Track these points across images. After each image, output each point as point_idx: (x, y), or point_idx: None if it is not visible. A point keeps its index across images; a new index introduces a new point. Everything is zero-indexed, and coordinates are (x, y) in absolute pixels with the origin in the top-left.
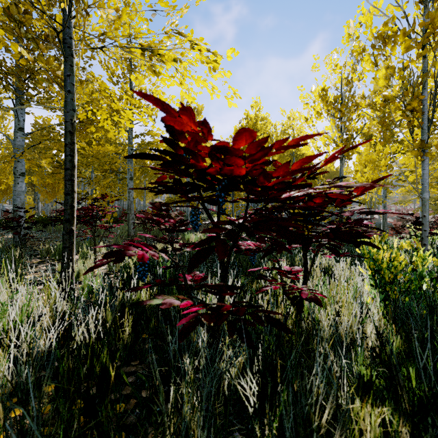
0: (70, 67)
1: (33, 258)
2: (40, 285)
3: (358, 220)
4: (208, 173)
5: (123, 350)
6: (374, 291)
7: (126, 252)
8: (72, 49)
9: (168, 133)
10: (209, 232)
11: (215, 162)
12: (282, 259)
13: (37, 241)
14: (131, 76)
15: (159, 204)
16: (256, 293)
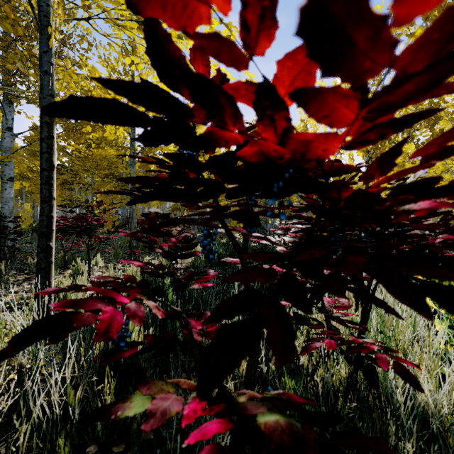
0: (47, 41)
1: (19, 274)
2: (17, 310)
3: (451, 240)
4: (239, 158)
5: (102, 428)
6: (449, 333)
7: (74, 317)
8: (49, 19)
9: (156, 71)
10: (241, 280)
11: (266, 125)
12: None
13: (29, 253)
14: (126, 59)
15: (155, 215)
16: (302, 354)
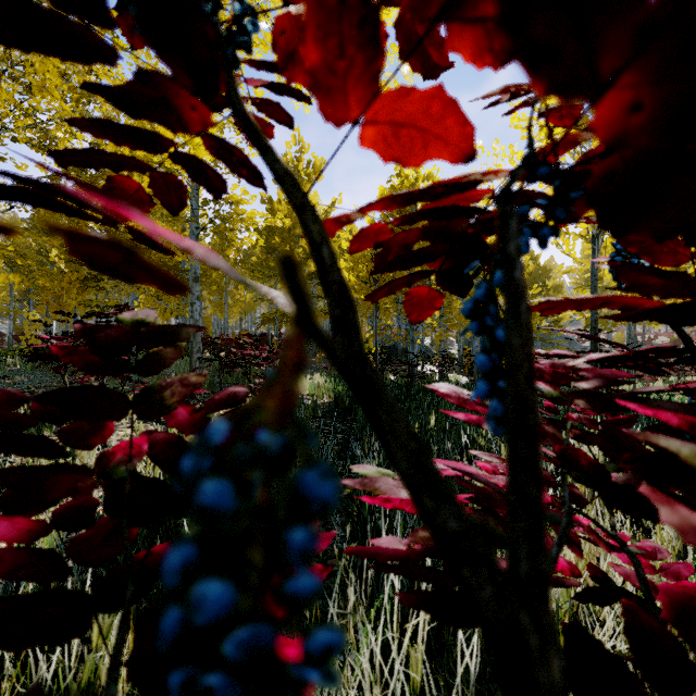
0: None
1: None
2: None
3: None
4: None
5: None
6: None
7: None
8: None
9: None
10: None
11: None
12: (502, 447)
13: None
14: None
15: (126, 332)
16: None
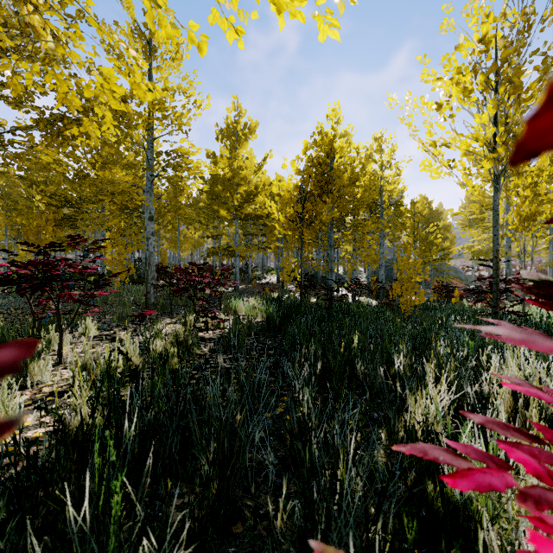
0: None
1: None
2: None
3: None
4: None
5: None
6: None
7: None
8: None
9: None
10: None
11: None
12: (427, 369)
13: None
14: None
15: None
16: None
